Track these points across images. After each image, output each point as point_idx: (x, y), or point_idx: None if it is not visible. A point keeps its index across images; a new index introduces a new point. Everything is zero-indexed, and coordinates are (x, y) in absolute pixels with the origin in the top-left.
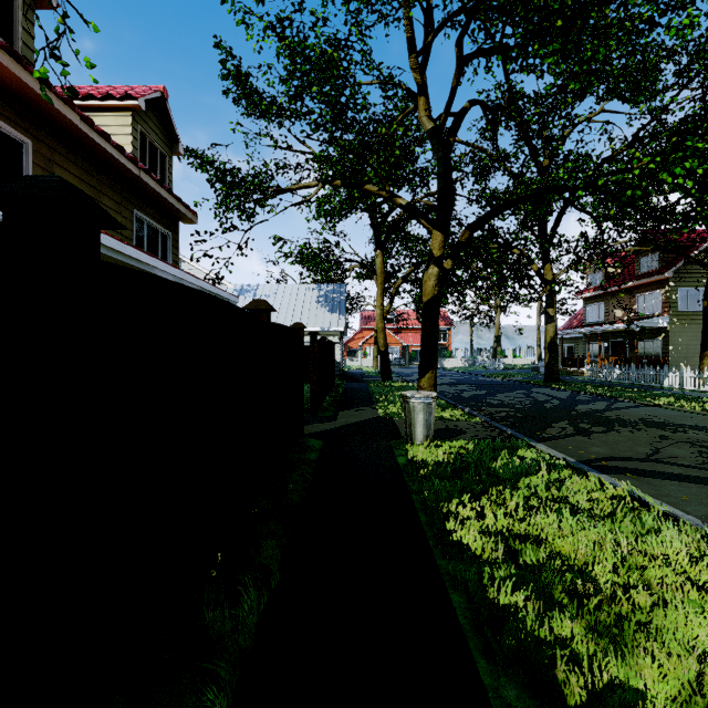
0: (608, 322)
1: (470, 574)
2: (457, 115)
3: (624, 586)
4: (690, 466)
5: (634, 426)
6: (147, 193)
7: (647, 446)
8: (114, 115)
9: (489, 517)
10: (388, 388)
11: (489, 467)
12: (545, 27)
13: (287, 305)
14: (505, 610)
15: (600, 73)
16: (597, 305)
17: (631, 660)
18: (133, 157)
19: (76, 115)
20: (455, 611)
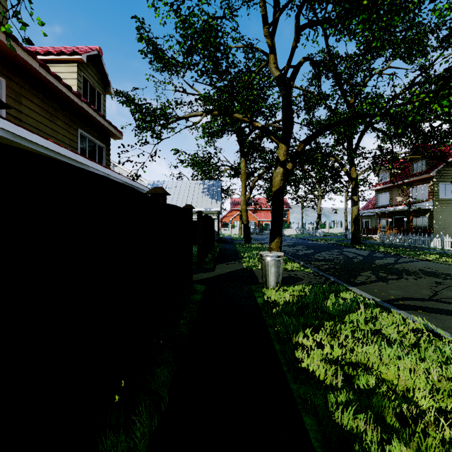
0: (392, 205)
1: (318, 400)
2: (295, 67)
3: (441, 411)
4: None
5: (416, 275)
6: (88, 118)
7: (428, 289)
8: (65, 66)
9: (327, 348)
10: (249, 248)
11: (322, 306)
12: (355, 5)
13: (183, 194)
14: (350, 437)
15: (388, 41)
16: (385, 194)
17: None
18: (77, 93)
19: (37, 63)
20: (308, 434)
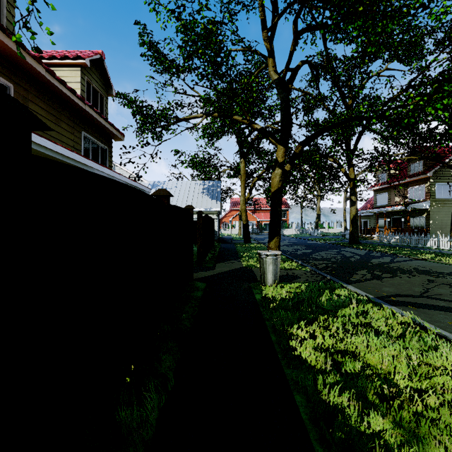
0: (390, 205)
1: (308, 381)
2: (293, 70)
3: (417, 390)
4: (451, 300)
5: (410, 273)
6: (91, 120)
7: (420, 287)
8: (69, 70)
9: (319, 338)
10: (248, 248)
11: (317, 301)
12: (352, 11)
13: (183, 194)
14: (334, 409)
15: (385, 44)
16: (383, 194)
17: (429, 451)
18: (81, 97)
19: (43, 68)
20: (298, 409)
